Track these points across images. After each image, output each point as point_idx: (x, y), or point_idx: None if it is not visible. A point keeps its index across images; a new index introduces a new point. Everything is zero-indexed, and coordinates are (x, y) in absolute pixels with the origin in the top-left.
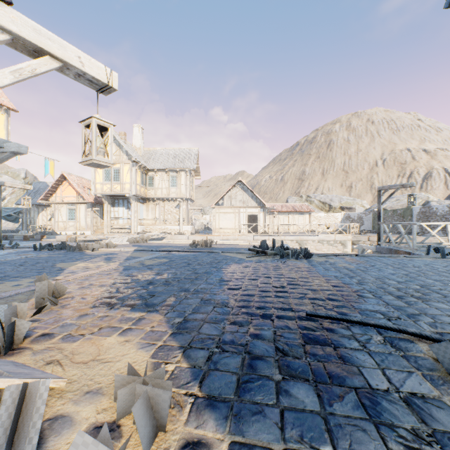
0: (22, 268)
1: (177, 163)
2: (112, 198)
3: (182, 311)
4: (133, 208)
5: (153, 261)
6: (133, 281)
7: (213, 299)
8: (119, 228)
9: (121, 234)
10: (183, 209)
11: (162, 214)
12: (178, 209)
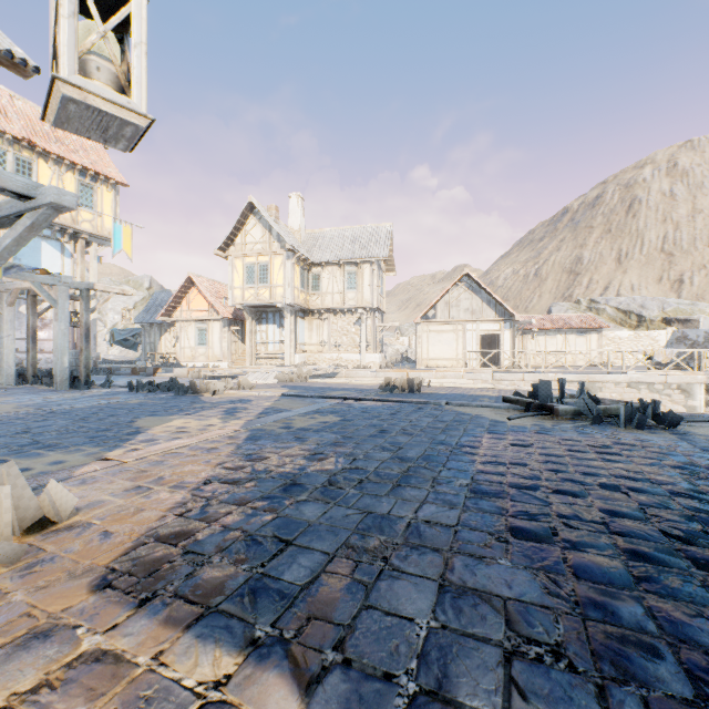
0: (78, 425)
1: (357, 250)
2: (258, 311)
3: (378, 666)
4: (288, 326)
5: (310, 419)
6: (252, 476)
7: (484, 593)
8: (267, 357)
9: (271, 367)
10: (367, 326)
11: (332, 336)
12: (358, 326)
